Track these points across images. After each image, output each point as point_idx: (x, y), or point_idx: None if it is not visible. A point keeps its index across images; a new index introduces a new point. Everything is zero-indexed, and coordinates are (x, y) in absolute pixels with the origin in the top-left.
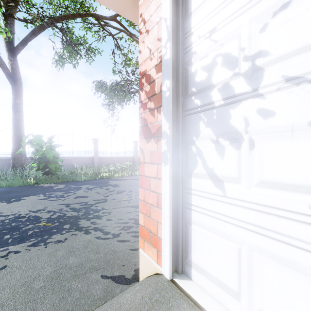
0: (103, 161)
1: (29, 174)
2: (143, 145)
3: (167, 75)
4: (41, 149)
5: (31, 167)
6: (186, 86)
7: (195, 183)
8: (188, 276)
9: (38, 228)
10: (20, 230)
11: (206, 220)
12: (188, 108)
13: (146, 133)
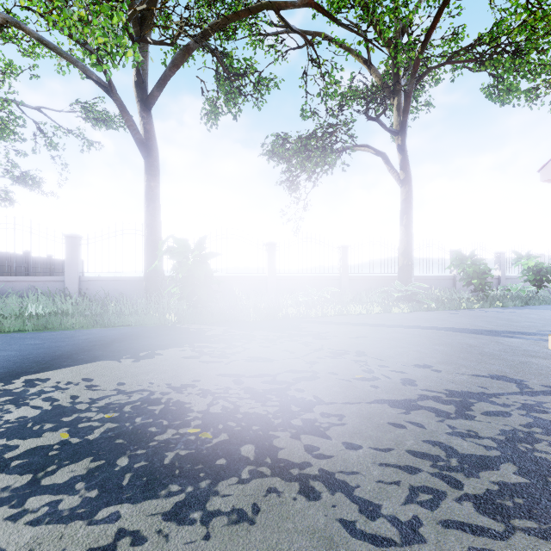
0: (283, 284)
1: (168, 306)
2: None
3: None
4: (185, 262)
5: (171, 294)
6: None
7: None
8: None
9: (184, 443)
10: (149, 442)
11: None
12: None
13: None
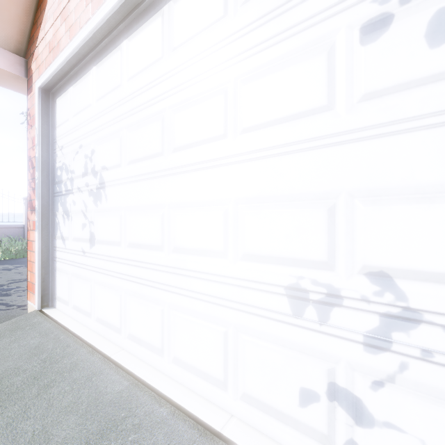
0: None
1: None
2: (30, 215)
3: (37, 168)
4: None
5: None
6: (54, 176)
7: (57, 243)
8: (55, 307)
9: None
10: None
11: (60, 266)
12: (55, 191)
13: (31, 207)
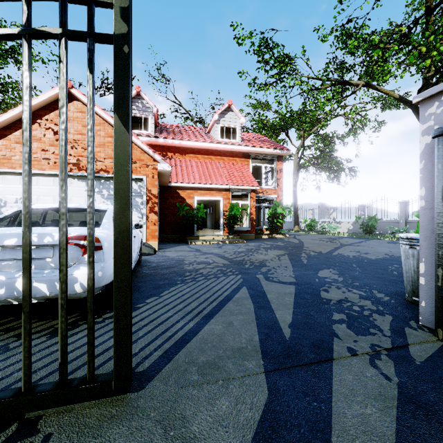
0: None
1: None
2: None
3: None
4: None
5: None
6: None
7: None
8: None
9: None
10: None
11: None
12: None
13: None
